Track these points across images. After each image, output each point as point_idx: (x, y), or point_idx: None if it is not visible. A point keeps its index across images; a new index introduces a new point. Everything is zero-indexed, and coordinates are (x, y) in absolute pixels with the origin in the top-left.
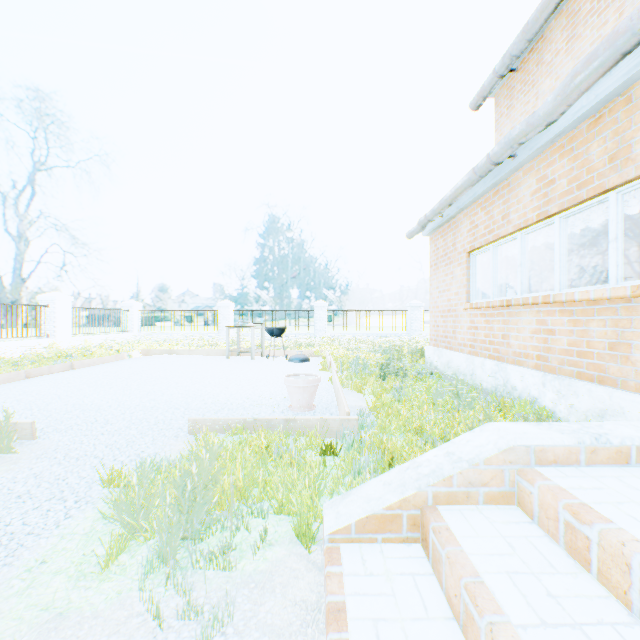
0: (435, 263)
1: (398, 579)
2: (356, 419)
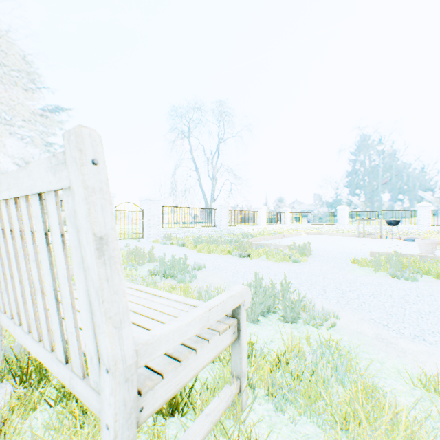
0: None
1: None
2: None
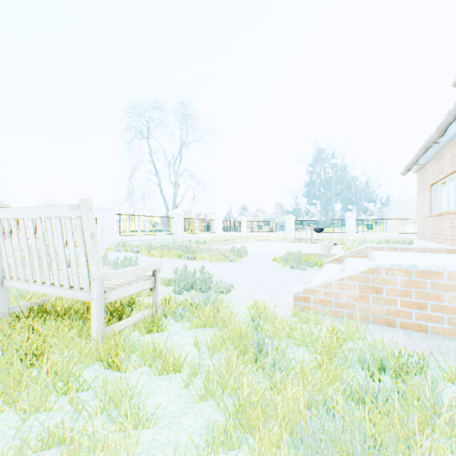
0: (418, 190)
1: (337, 265)
2: None
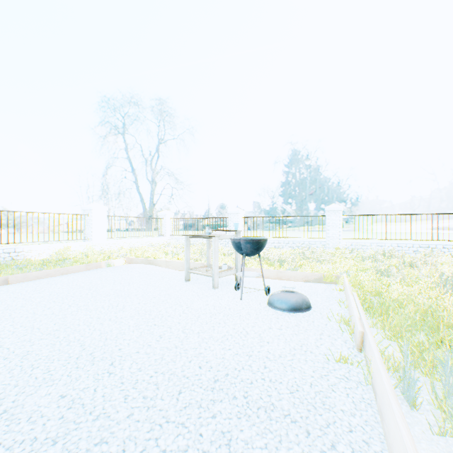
0: None
1: None
2: None
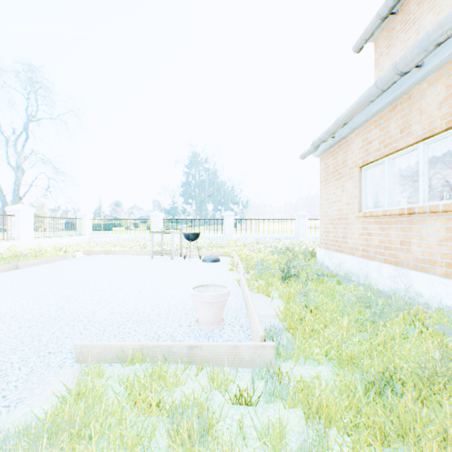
0: (325, 179)
1: None
2: (272, 346)
